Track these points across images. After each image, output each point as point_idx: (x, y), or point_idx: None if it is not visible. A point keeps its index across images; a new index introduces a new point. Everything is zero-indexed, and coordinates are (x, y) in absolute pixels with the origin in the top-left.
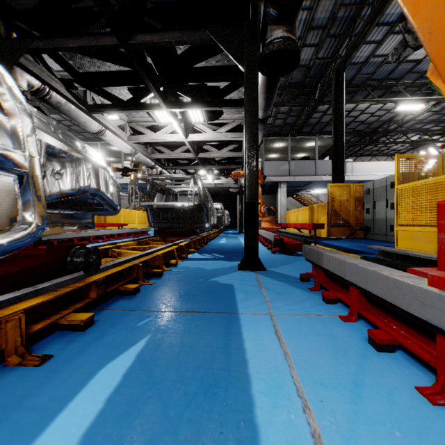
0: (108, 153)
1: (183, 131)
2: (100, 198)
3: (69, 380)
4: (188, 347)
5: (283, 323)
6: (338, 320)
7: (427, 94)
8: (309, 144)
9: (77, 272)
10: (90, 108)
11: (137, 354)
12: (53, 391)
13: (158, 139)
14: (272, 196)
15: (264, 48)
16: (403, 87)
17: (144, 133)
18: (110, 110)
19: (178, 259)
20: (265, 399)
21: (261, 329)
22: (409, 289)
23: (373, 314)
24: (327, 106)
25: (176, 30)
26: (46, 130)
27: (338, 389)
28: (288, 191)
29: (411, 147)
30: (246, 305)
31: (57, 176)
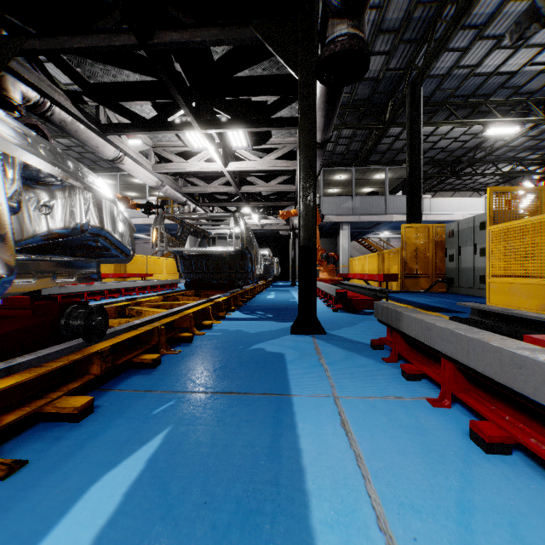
0: (130, 186)
1: (222, 159)
2: (105, 240)
3: (45, 503)
4: (220, 447)
5: (351, 410)
6: (426, 404)
7: (523, 115)
8: (378, 176)
9: (75, 340)
10: (104, 128)
11: (148, 458)
12: (19, 521)
13: (190, 168)
14: (332, 240)
15: (324, 48)
16: (493, 105)
17: (172, 160)
18: (129, 131)
19: (214, 319)
20: (332, 534)
21: (322, 418)
22: (535, 368)
23: (474, 397)
24: (400, 129)
25: (212, 27)
26: (19, 142)
27: (438, 517)
28: (351, 234)
29: (503, 180)
30: (301, 383)
31: (44, 210)
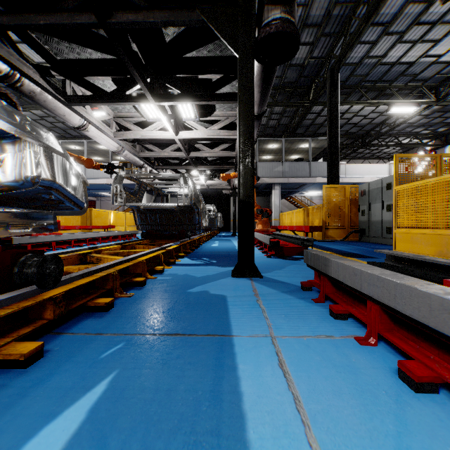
0: (95, 152)
1: (173, 128)
2: (57, 193)
3: None
4: (163, 392)
5: (288, 349)
6: (354, 342)
7: (419, 98)
8: (303, 145)
9: (29, 287)
10: (70, 99)
11: (90, 407)
12: None
13: (146, 136)
14: (266, 198)
15: (260, 31)
16: (396, 89)
17: (131, 129)
18: (92, 102)
19: (165, 265)
20: None
21: (260, 359)
22: None
23: (398, 337)
24: (321, 108)
25: (163, 10)
26: None
27: None
28: (281, 193)
29: (402, 151)
30: (241, 323)
31: None
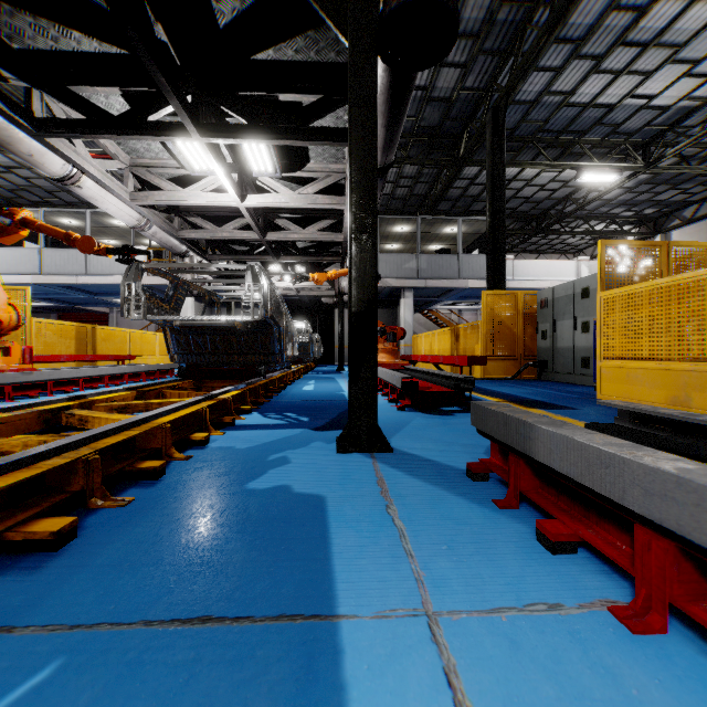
0: (107, 231)
1: (237, 188)
2: None
3: None
4: None
5: (472, 659)
6: (615, 624)
7: (621, 161)
8: (449, 229)
9: None
10: (41, 125)
11: None
12: None
13: (189, 200)
14: (391, 311)
15: None
16: (588, 146)
17: (162, 187)
18: (83, 131)
19: (213, 429)
20: None
21: (410, 702)
22: None
23: None
24: (477, 170)
25: None
26: None
27: None
28: (415, 304)
29: (594, 242)
30: (357, 575)
31: None
